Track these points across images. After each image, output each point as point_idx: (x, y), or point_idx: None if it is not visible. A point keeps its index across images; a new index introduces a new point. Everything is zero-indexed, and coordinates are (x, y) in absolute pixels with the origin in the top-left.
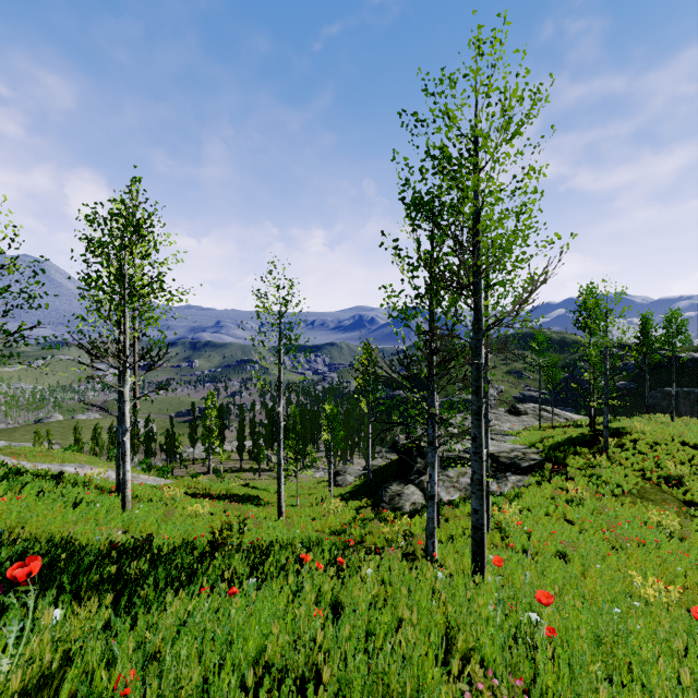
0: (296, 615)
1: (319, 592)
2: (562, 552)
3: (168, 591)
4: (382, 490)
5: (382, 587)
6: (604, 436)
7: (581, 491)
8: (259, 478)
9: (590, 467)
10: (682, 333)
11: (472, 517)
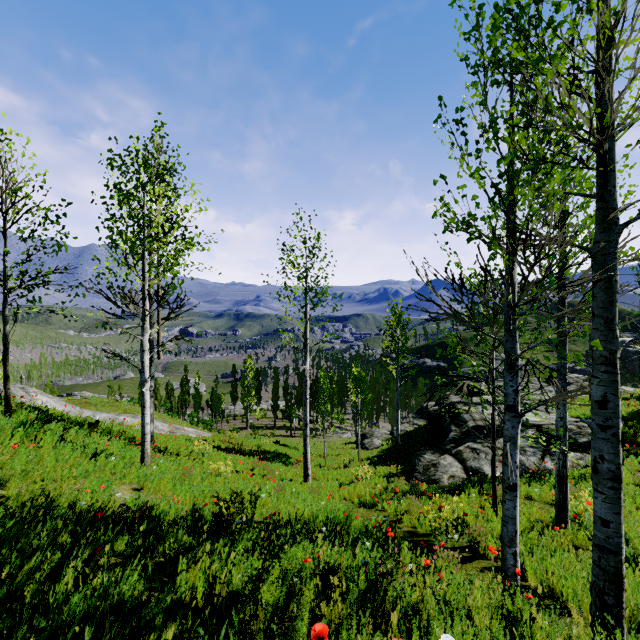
0: None
1: None
2: None
3: None
4: (414, 458)
5: None
6: None
7: None
8: (290, 435)
9: None
10: None
11: (597, 530)
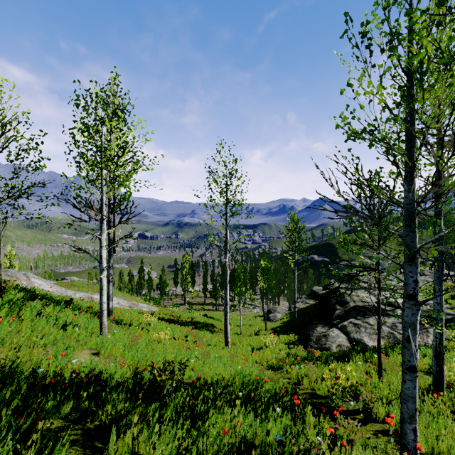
0: None
1: None
2: None
3: None
4: (309, 330)
5: None
6: None
7: None
8: (216, 310)
9: None
10: None
11: None
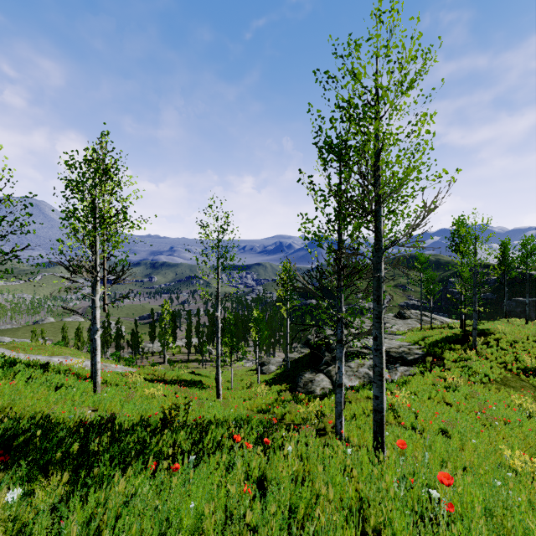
0: (228, 488)
1: (248, 467)
2: (443, 429)
3: (120, 468)
4: (298, 377)
5: (301, 464)
6: (473, 336)
7: (457, 379)
8: (202, 367)
9: (462, 360)
10: (534, 254)
11: (374, 402)
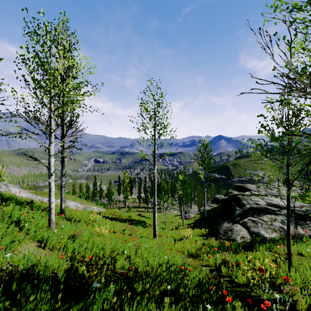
0: None
1: None
2: None
3: None
4: (217, 225)
5: None
6: None
7: None
8: (147, 211)
9: None
10: None
11: None
